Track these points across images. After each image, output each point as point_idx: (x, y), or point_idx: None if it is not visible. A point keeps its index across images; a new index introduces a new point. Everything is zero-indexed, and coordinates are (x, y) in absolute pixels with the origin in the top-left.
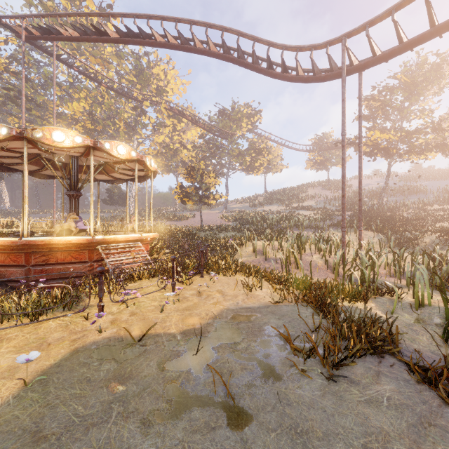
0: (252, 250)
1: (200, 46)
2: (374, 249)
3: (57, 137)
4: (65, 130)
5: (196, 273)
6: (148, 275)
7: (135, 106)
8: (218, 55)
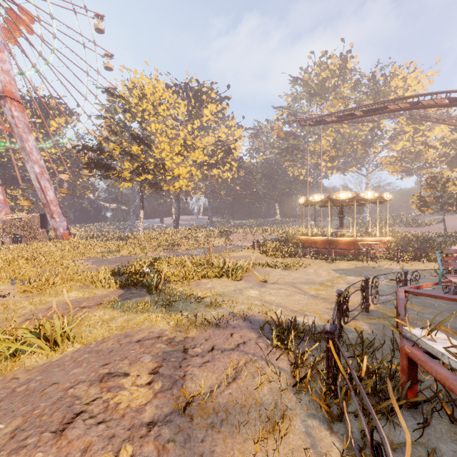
0: None
1: (429, 102)
2: None
3: (341, 195)
4: (344, 192)
5: (415, 260)
6: (385, 258)
7: (372, 127)
8: (445, 106)
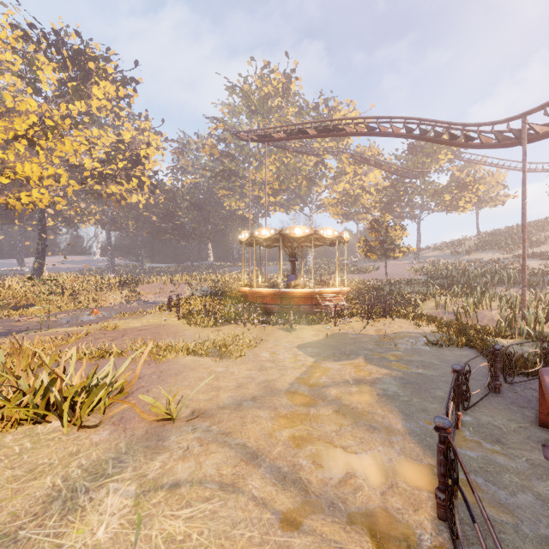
0: (435, 305)
1: (385, 129)
2: None
3: (297, 231)
4: (300, 226)
5: (381, 317)
6: (349, 315)
7: (317, 161)
8: (401, 136)
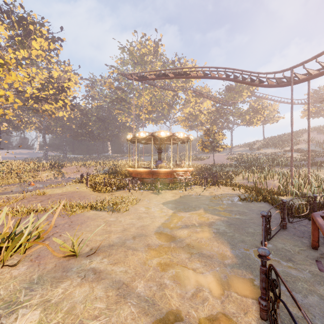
0: (242, 178)
1: (214, 75)
2: (321, 179)
3: (162, 134)
4: (164, 131)
5: (212, 185)
6: (193, 184)
7: (174, 94)
8: (223, 79)
